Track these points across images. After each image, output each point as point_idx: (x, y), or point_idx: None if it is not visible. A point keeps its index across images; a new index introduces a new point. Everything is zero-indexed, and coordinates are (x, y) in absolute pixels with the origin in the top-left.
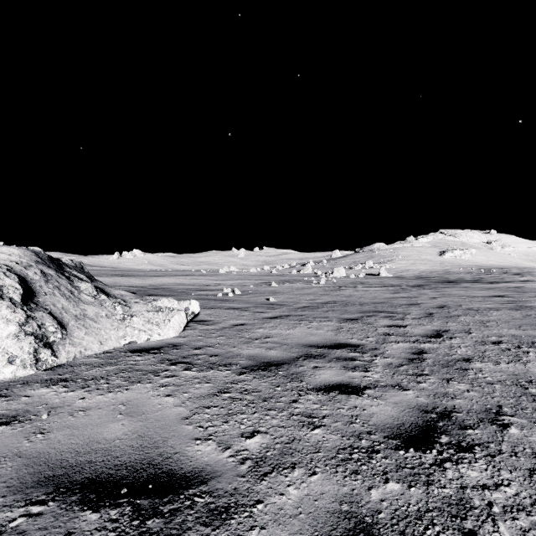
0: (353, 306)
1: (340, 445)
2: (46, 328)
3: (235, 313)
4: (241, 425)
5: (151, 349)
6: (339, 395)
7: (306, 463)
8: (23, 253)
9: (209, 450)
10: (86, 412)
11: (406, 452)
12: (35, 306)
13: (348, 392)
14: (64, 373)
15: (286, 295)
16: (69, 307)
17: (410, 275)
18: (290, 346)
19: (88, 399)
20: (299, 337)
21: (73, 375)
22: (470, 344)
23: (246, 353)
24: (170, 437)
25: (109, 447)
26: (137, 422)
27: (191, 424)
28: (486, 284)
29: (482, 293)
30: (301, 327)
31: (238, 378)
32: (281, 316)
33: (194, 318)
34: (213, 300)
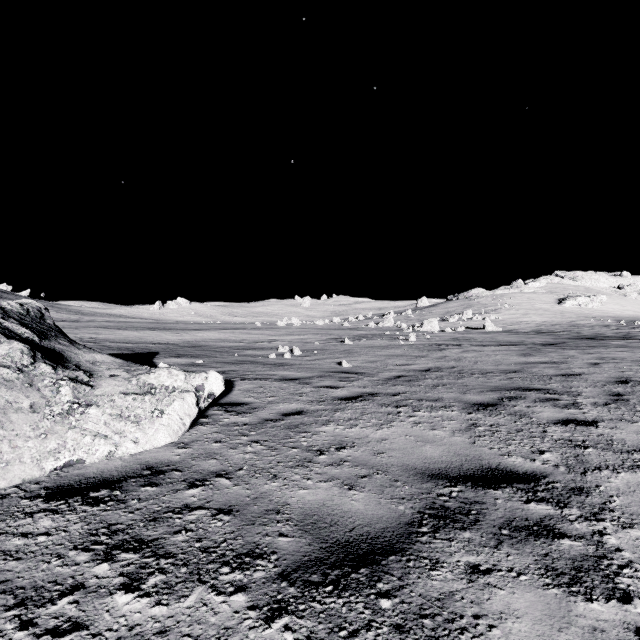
0: (472, 378)
1: None
2: None
3: (289, 389)
4: None
5: (97, 486)
6: None
7: None
8: None
9: None
10: None
11: None
12: None
13: None
14: None
15: (364, 357)
16: None
17: (525, 328)
18: (389, 474)
19: None
20: (403, 447)
21: None
22: None
23: (298, 500)
24: None
25: None
26: None
27: None
28: None
29: None
30: (401, 422)
31: None
32: (363, 395)
33: (222, 398)
34: (262, 364)
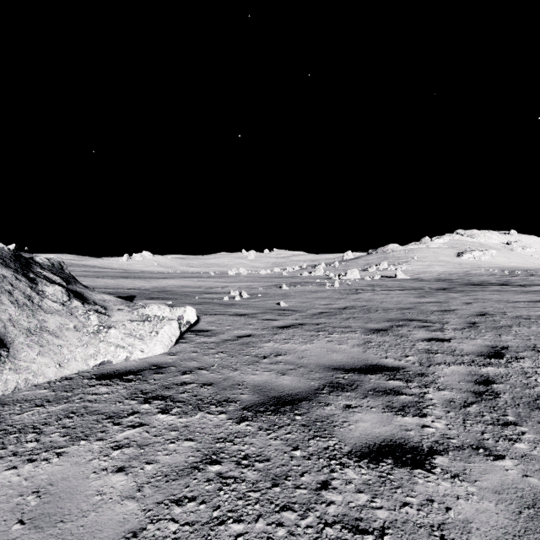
0: (376, 313)
1: None
2: None
3: (241, 321)
4: None
5: (126, 374)
6: (396, 470)
7: None
8: None
9: None
10: None
11: None
12: None
13: (408, 462)
14: None
15: (298, 299)
16: (21, 318)
17: (429, 277)
18: (308, 368)
19: None
20: (318, 354)
21: None
22: None
23: (250, 380)
24: None
25: None
26: None
27: None
28: (517, 287)
29: (521, 297)
30: (319, 341)
31: (235, 429)
32: (294, 324)
33: (192, 327)
34: (218, 304)
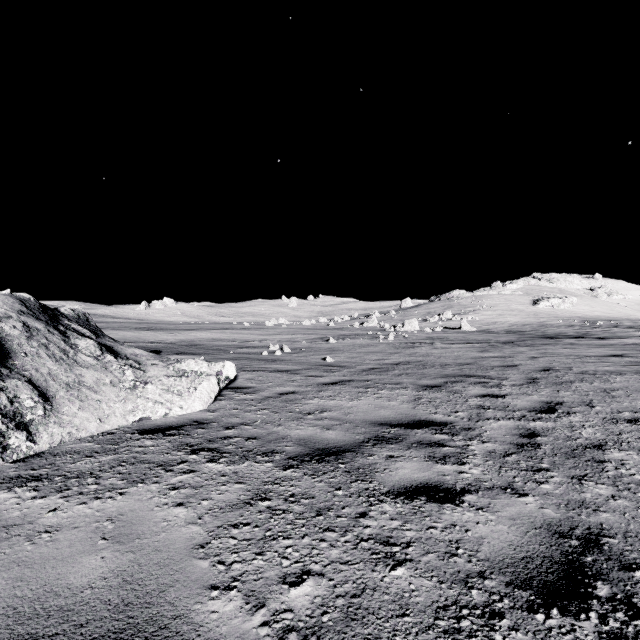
0: (432, 369)
1: (438, 601)
2: (21, 402)
3: (283, 377)
4: (283, 559)
5: (167, 429)
6: (428, 504)
7: (386, 639)
8: (3, 300)
9: (231, 612)
10: (53, 535)
11: (547, 617)
12: (8, 371)
13: (440, 498)
14: (41, 466)
15: (346, 353)
16: (59, 373)
17: (498, 328)
18: (353, 424)
19: (62, 512)
20: (365, 410)
21: (51, 470)
22: (597, 423)
23: (295, 434)
24: (171, 584)
25: (71, 605)
26: (126, 554)
27: (207, 557)
28: (595, 340)
29: (594, 352)
30: (367, 397)
31: (282, 474)
32: (342, 381)
33: (230, 384)
34: (257, 360)
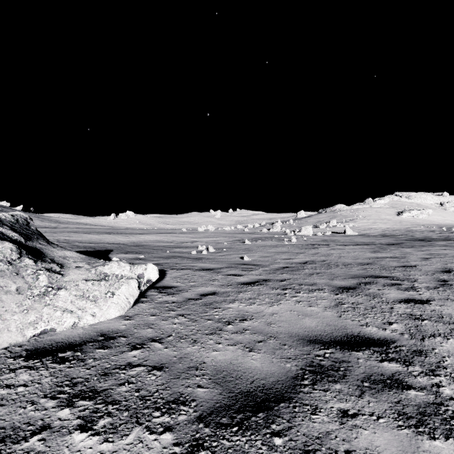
0: (338, 268)
1: None
2: None
3: (206, 276)
4: None
5: (64, 348)
6: None
7: None
8: None
9: None
10: None
11: None
12: None
13: None
14: None
15: (260, 253)
16: None
17: (374, 233)
18: (279, 340)
19: None
20: (288, 319)
21: None
22: None
23: (212, 359)
24: None
25: None
26: None
27: None
28: None
29: None
30: (287, 301)
31: None
32: (259, 280)
33: (157, 283)
34: (186, 258)
